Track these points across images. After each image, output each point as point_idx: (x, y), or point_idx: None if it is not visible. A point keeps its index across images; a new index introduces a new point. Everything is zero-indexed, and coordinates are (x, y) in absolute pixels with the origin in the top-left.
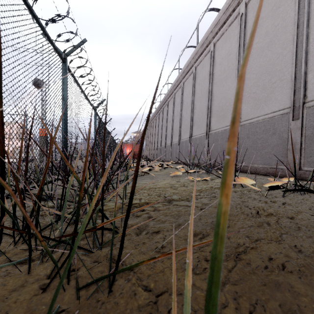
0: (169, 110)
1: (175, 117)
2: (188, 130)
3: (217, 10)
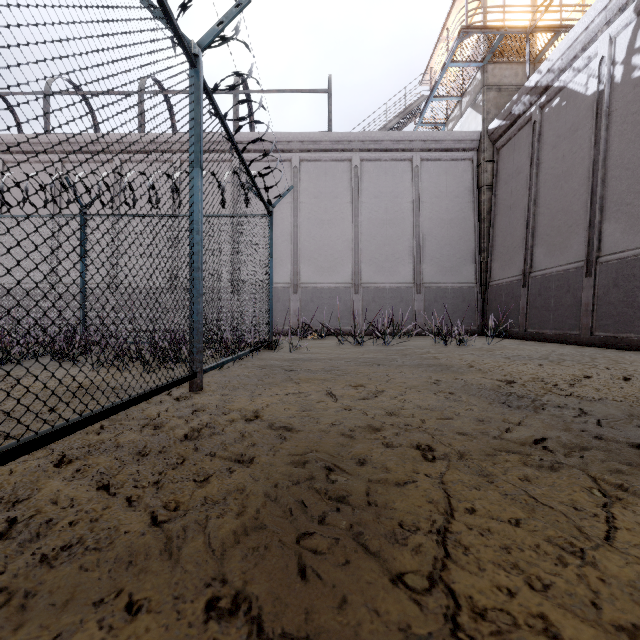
0: None
1: None
2: None
3: None
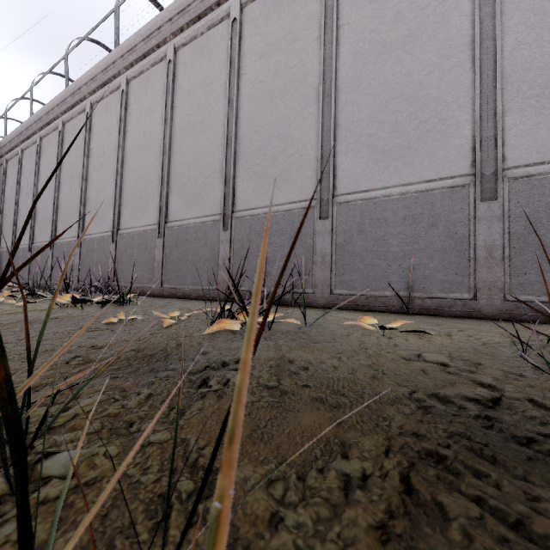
0: (9, 178)
1: (23, 198)
2: (49, 227)
3: (105, 47)
